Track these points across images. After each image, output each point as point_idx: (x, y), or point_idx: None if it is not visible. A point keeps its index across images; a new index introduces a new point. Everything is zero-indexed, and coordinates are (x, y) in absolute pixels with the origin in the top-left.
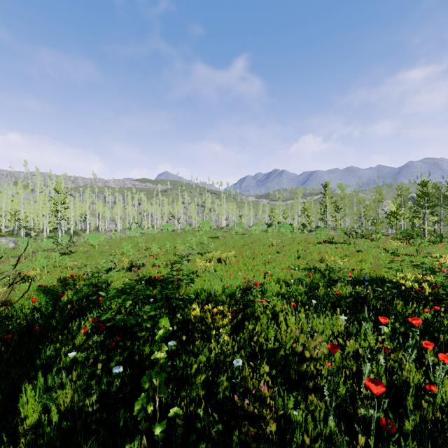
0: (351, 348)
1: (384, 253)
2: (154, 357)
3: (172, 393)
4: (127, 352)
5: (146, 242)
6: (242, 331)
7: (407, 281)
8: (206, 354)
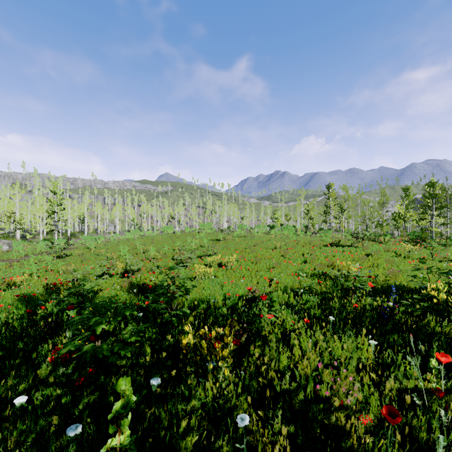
0: (394, 392)
1: (396, 257)
2: (105, 448)
3: None
4: (98, 392)
5: (144, 245)
6: (247, 361)
7: (441, 293)
8: (201, 395)
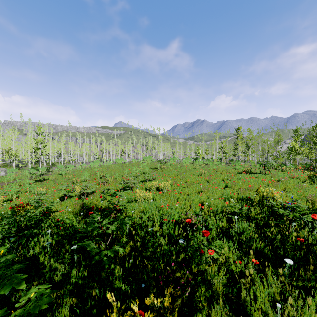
0: None
1: (302, 183)
2: None
3: None
4: None
5: (102, 172)
6: None
7: None
8: None
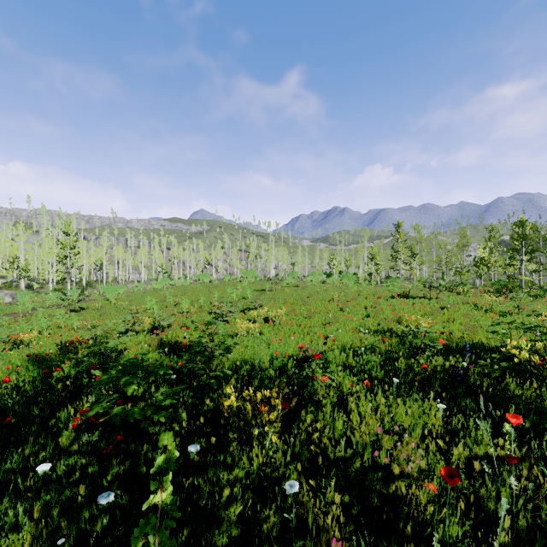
0: (461, 459)
1: (476, 311)
2: (148, 504)
3: (188, 542)
4: (128, 461)
5: (176, 296)
6: (297, 427)
7: (523, 351)
8: (245, 464)
